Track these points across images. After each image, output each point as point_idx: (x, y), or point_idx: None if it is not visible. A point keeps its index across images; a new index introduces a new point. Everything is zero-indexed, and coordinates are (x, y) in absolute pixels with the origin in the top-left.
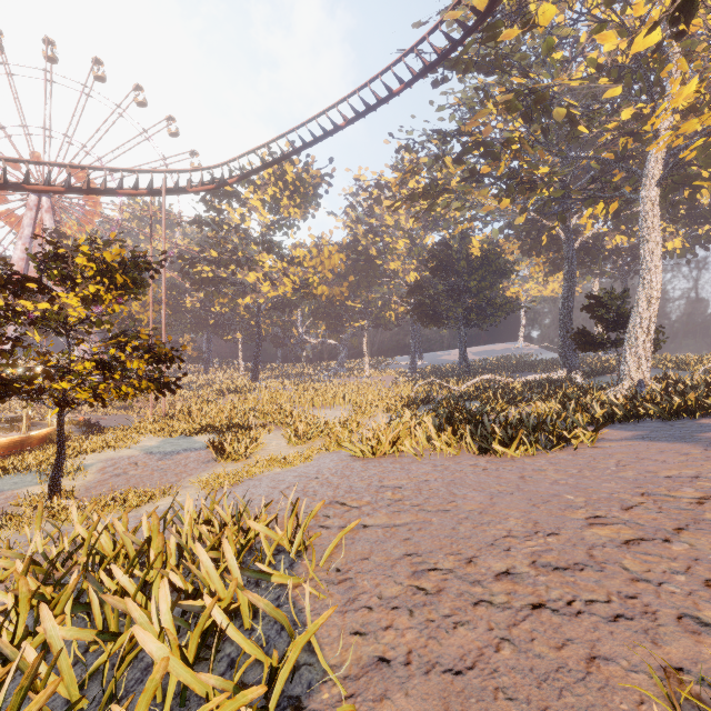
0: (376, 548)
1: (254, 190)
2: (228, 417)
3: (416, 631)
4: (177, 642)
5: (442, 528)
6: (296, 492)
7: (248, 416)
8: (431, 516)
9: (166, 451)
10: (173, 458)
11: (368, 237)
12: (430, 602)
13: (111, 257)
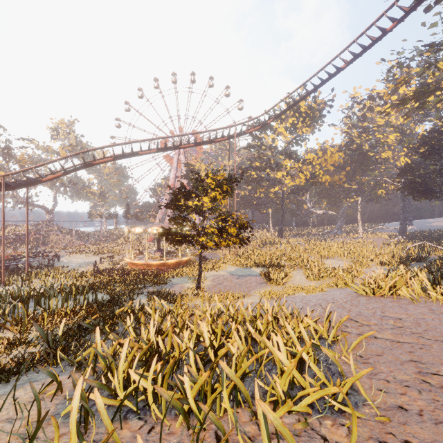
0: (386, 351)
1: (280, 122)
2: (268, 259)
3: (424, 402)
4: (290, 360)
5: (441, 352)
6: (321, 309)
7: (280, 259)
8: (430, 342)
9: (239, 274)
10: (243, 278)
11: (361, 137)
12: (434, 391)
13: (220, 177)
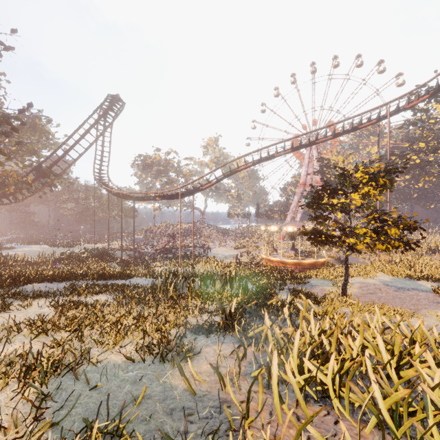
0: None
1: None
2: None
3: None
4: None
5: None
6: None
7: None
8: None
9: (397, 286)
10: (405, 292)
11: None
12: None
13: (373, 169)
